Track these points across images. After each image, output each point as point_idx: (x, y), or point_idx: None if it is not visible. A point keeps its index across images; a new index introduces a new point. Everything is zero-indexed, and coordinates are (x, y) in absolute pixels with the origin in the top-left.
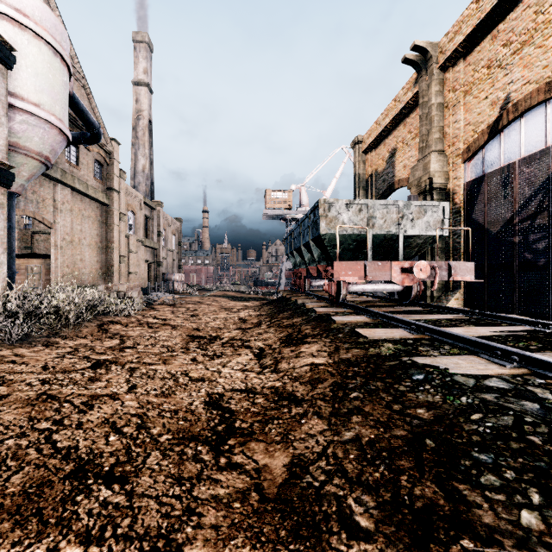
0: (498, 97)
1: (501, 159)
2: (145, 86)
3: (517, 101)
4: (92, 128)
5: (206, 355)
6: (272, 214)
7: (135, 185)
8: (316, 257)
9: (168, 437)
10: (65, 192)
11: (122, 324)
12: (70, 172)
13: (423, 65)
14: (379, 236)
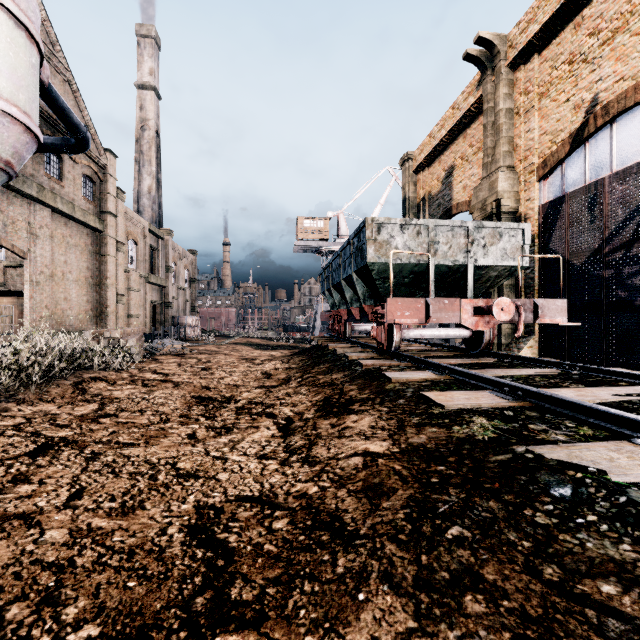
0: (582, 98)
1: (586, 176)
2: (151, 90)
3: (608, 102)
4: (77, 131)
5: (211, 428)
6: (305, 246)
7: (139, 210)
8: (360, 294)
9: (91, 633)
10: (43, 214)
11: (109, 382)
12: (50, 188)
13: (488, 63)
14: (443, 267)
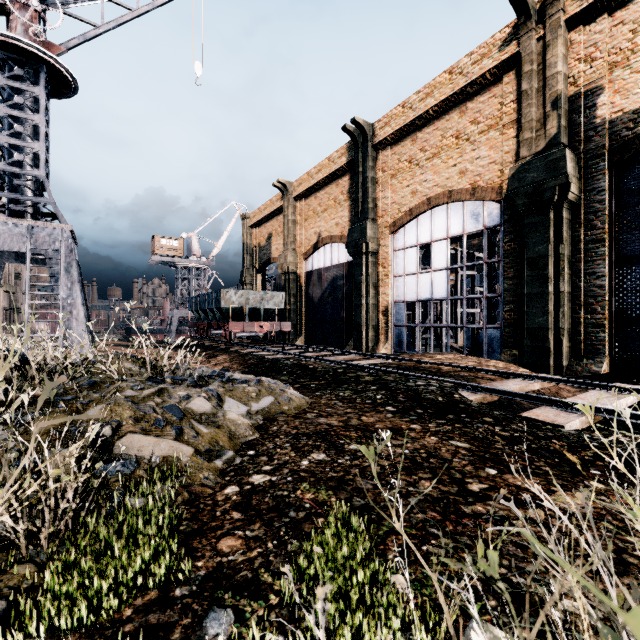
0: (317, 231)
1: (318, 265)
2: None
3: (323, 238)
4: None
5: None
6: (161, 260)
7: None
8: (217, 317)
9: None
10: None
11: None
12: None
13: (285, 192)
14: (252, 308)
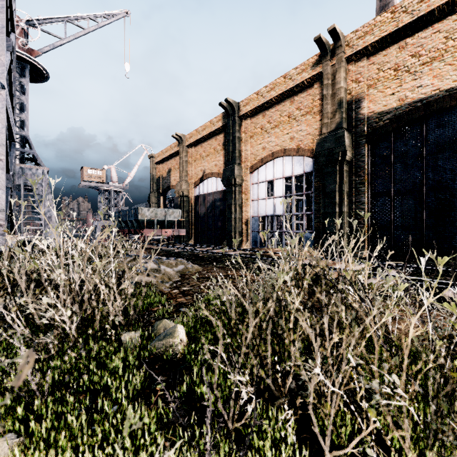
0: (202, 168)
1: (203, 191)
2: None
3: (206, 174)
4: None
5: None
6: (88, 184)
7: None
8: (135, 226)
9: None
10: None
11: None
12: None
13: (180, 141)
14: (159, 220)
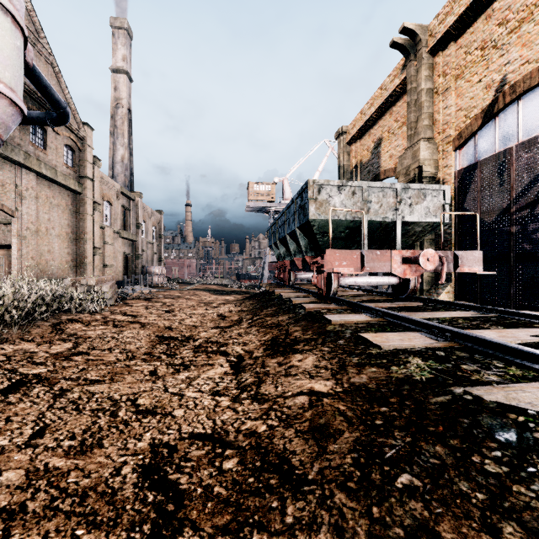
0: (492, 79)
1: (496, 145)
2: (124, 74)
3: (515, 82)
4: (58, 106)
5: (171, 365)
6: (254, 206)
7: (114, 176)
8: (303, 247)
9: None
10: (29, 177)
11: (84, 323)
12: (35, 155)
13: (411, 50)
14: (375, 223)
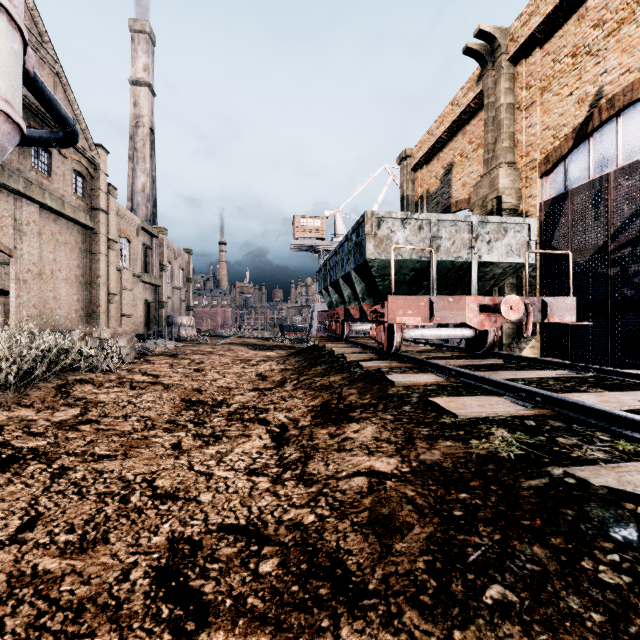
0: (586, 92)
1: (590, 171)
2: (145, 86)
3: (614, 95)
4: (65, 124)
5: (199, 436)
6: (301, 245)
7: (133, 208)
8: (359, 292)
9: None
10: (30, 210)
11: (95, 384)
12: (38, 183)
13: (488, 58)
14: (446, 264)
